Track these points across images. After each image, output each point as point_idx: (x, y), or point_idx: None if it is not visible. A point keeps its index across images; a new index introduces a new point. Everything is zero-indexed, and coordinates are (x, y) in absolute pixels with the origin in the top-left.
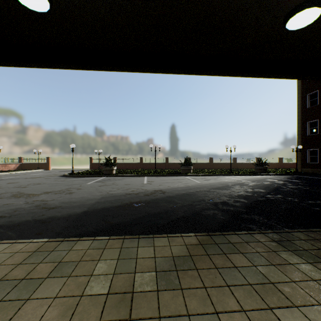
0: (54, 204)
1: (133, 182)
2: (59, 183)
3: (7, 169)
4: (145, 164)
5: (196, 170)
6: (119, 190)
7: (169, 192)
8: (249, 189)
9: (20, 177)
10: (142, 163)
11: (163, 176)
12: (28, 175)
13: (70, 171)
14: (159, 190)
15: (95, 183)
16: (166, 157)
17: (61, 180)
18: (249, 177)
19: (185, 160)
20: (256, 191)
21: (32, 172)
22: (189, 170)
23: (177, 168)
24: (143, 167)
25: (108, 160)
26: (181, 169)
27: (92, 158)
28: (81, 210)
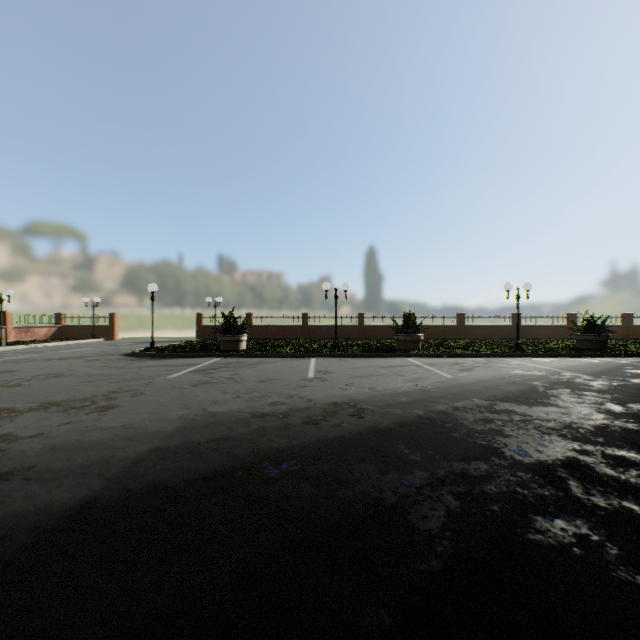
0: (20, 456)
1: (280, 373)
2: (106, 374)
3: (31, 339)
4: (314, 328)
5: (430, 343)
6: (239, 400)
7: (375, 410)
8: (610, 405)
9: (40, 356)
10: (307, 326)
11: (354, 358)
12: (59, 353)
13: (156, 342)
14: (346, 402)
15: (188, 375)
16: (360, 313)
17: (117, 365)
18: (571, 363)
19: (405, 320)
20: (639, 412)
21: (76, 345)
22: (415, 342)
23: (383, 338)
24: (308, 334)
25: (229, 320)
26: (397, 340)
27: (201, 316)
28: (73, 496)
